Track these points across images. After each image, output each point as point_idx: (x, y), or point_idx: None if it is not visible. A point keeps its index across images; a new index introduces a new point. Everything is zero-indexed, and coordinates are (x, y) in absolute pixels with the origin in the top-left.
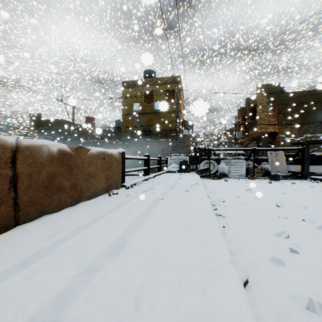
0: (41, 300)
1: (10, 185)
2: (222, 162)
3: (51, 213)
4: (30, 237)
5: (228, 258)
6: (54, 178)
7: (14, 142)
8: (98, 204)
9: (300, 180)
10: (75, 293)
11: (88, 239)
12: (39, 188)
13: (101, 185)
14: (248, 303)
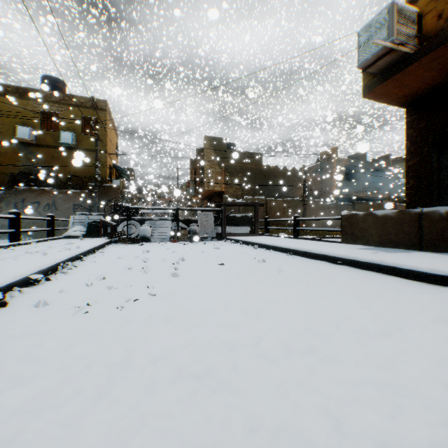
0: None
1: None
2: (147, 223)
3: None
4: None
5: None
6: None
7: None
8: None
9: (217, 241)
10: None
11: None
12: None
13: None
14: None
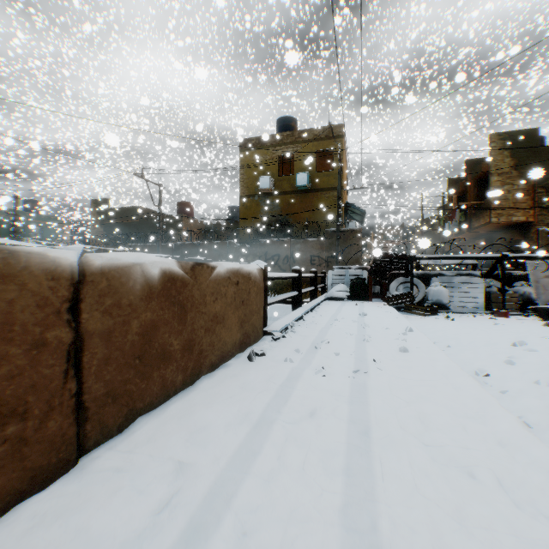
0: None
1: (67, 366)
2: (434, 281)
3: (147, 410)
4: (115, 511)
5: None
6: (152, 335)
7: (74, 263)
8: (237, 385)
9: None
10: None
11: (264, 531)
12: (125, 362)
13: (233, 337)
14: None
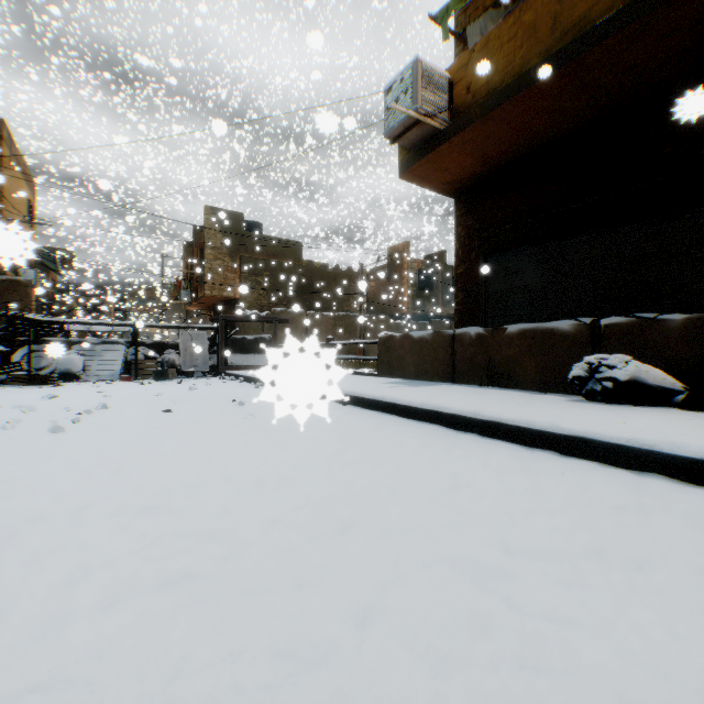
0: None
1: None
2: (77, 349)
3: None
4: None
5: None
6: None
7: None
8: None
9: (207, 378)
10: None
11: None
12: None
13: None
14: None
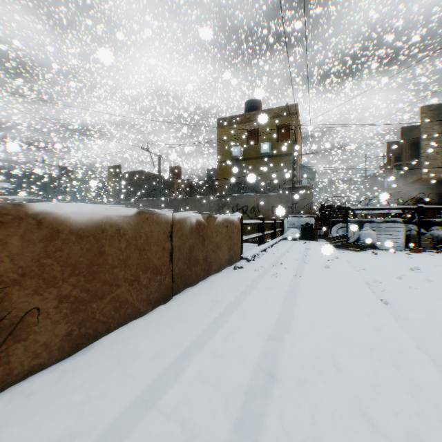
0: (252, 355)
1: (170, 258)
2: (366, 226)
3: (190, 285)
4: (195, 308)
5: (412, 344)
6: (192, 250)
7: (171, 217)
8: (230, 279)
9: None
10: (276, 354)
11: (250, 314)
12: (184, 261)
13: (225, 257)
14: None
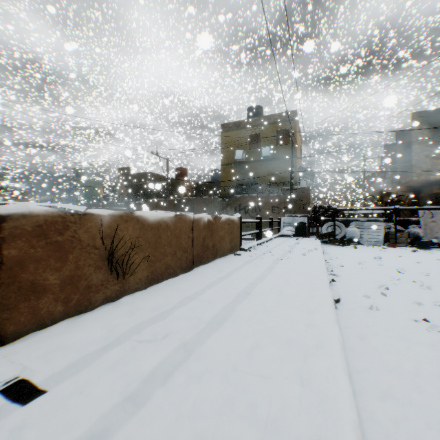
0: (240, 288)
1: (192, 243)
2: (352, 224)
3: (204, 263)
4: (208, 273)
5: (327, 286)
6: (205, 240)
7: (192, 217)
8: (231, 261)
9: None
10: (252, 288)
11: (242, 275)
12: (199, 246)
13: (227, 246)
14: (331, 296)
